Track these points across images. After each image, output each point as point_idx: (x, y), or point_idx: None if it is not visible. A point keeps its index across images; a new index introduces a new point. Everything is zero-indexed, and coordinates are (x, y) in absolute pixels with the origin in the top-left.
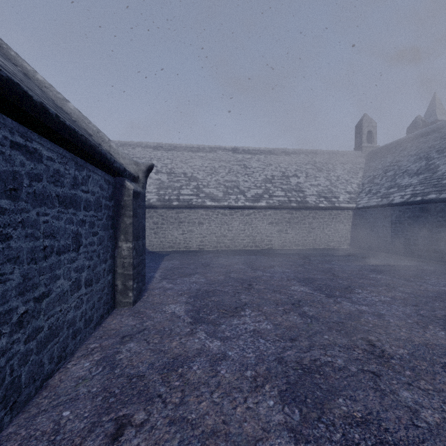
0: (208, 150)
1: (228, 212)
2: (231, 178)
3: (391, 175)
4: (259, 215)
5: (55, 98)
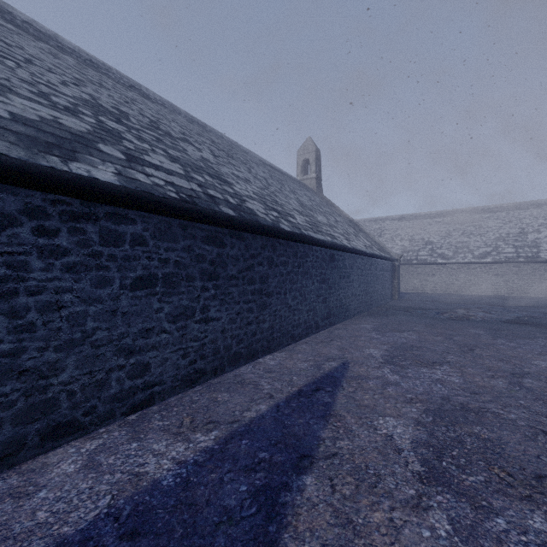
0: (445, 214)
1: (456, 267)
2: (463, 240)
3: None
4: (484, 269)
5: (372, 237)
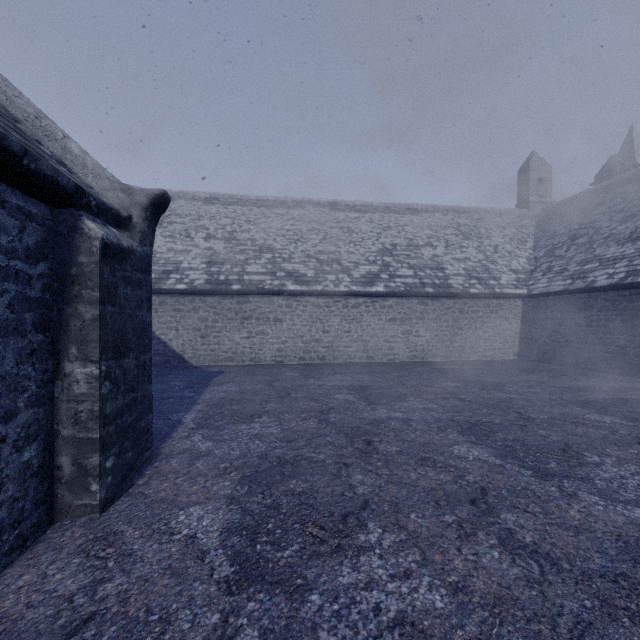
0: (292, 204)
1: (324, 302)
2: (328, 248)
3: (585, 243)
4: (374, 307)
5: None
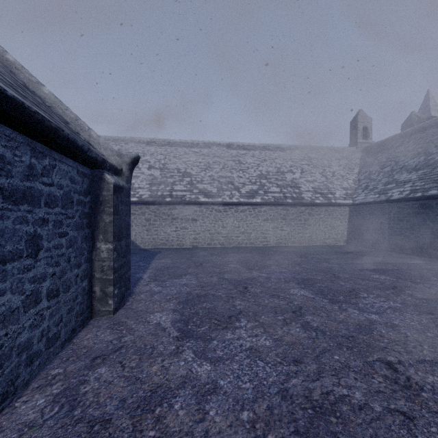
0: (202, 145)
1: (223, 209)
2: (226, 174)
3: (389, 171)
4: (254, 212)
5: (27, 81)
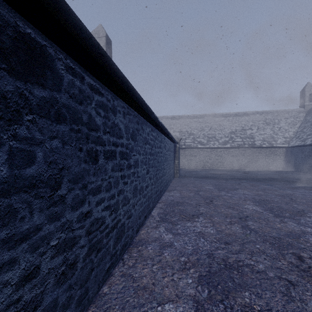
0: (199, 117)
1: (209, 150)
2: (211, 132)
3: None
4: (226, 152)
5: None
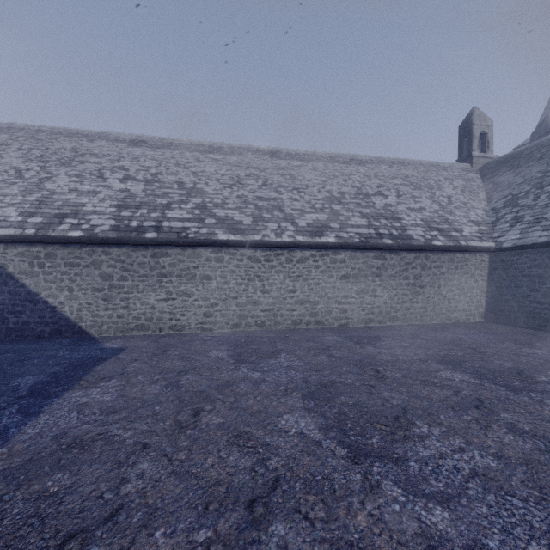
0: (229, 150)
1: (263, 255)
2: (268, 194)
3: None
4: (323, 261)
5: None
